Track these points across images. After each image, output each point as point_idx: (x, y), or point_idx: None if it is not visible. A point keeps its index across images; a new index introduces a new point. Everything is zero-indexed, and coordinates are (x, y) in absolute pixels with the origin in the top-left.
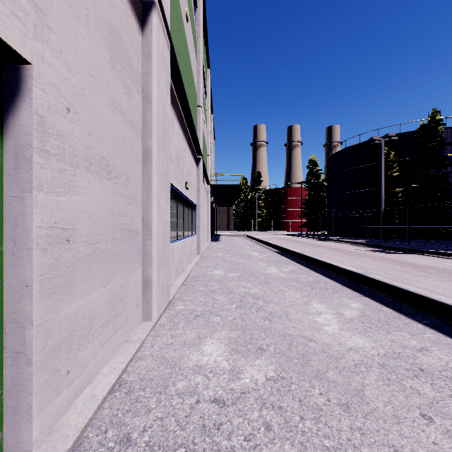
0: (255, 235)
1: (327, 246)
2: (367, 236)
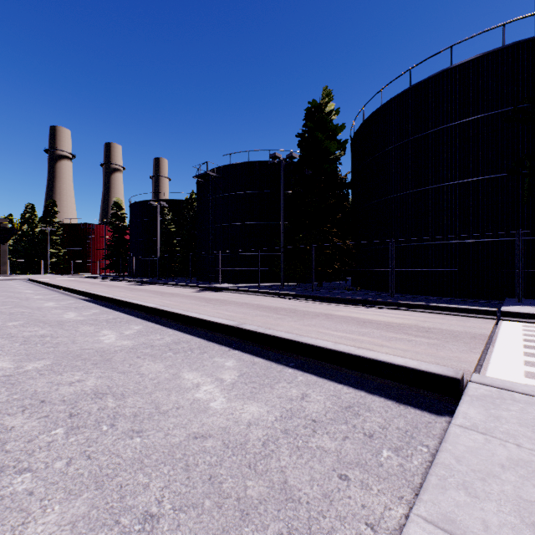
0: (42, 279)
1: (106, 284)
2: (154, 276)
